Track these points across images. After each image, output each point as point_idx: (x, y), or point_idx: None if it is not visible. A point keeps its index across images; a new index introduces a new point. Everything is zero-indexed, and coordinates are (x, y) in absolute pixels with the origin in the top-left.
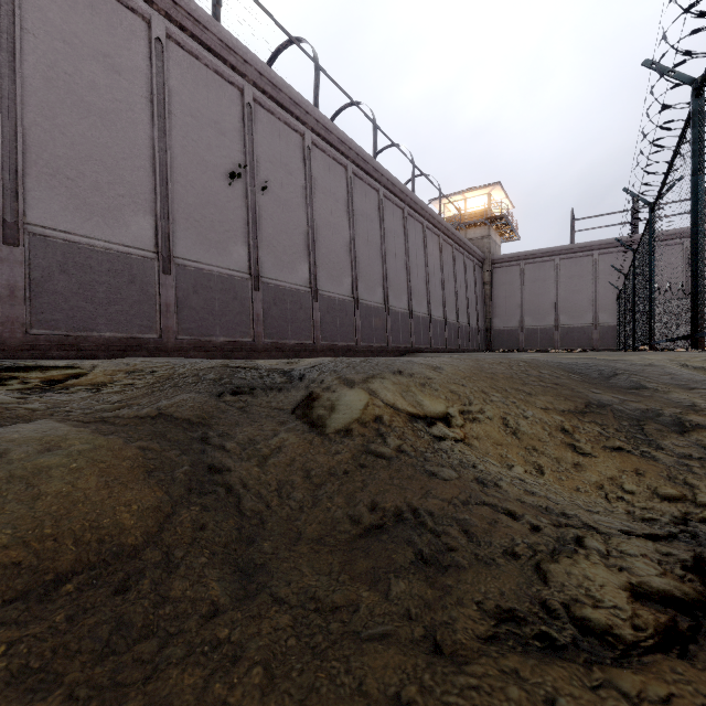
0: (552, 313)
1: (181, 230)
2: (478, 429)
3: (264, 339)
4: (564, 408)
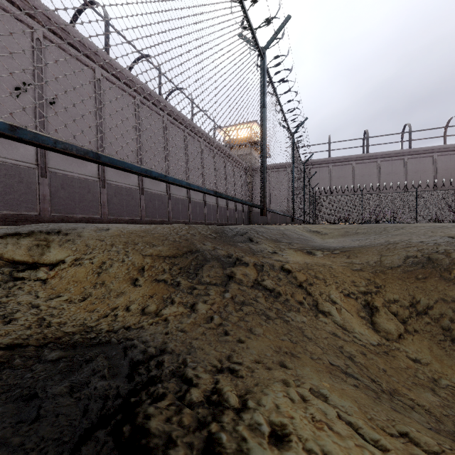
0: (285, 202)
1: None
2: (72, 271)
3: (51, 213)
4: (164, 255)
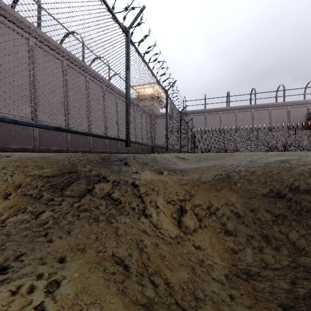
0: None
1: None
2: None
3: None
4: (45, 175)
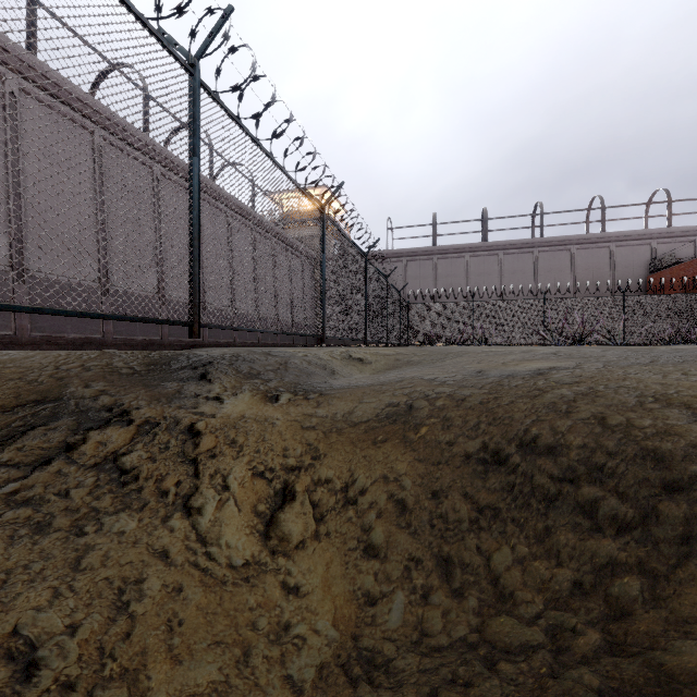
0: None
1: None
2: None
3: None
4: None
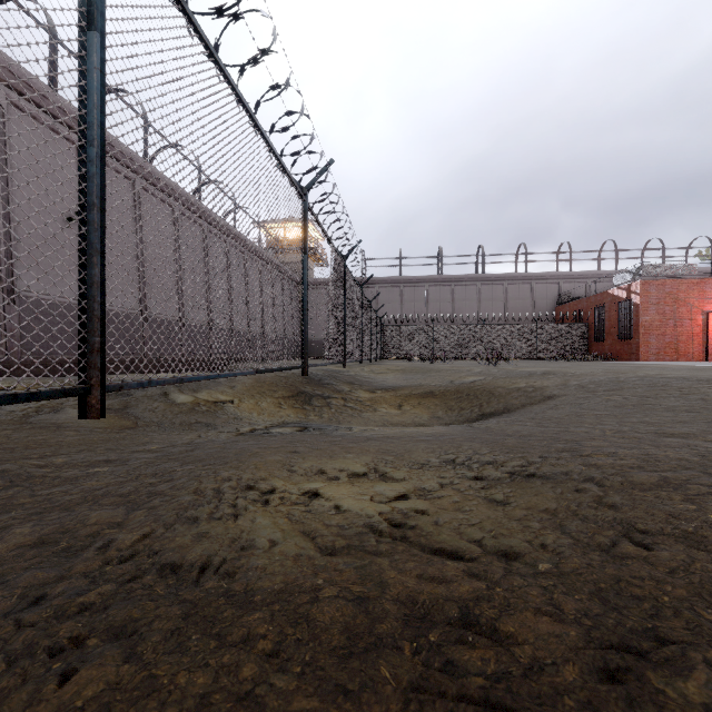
0: None
1: (22, 266)
2: (245, 405)
3: None
4: (287, 395)
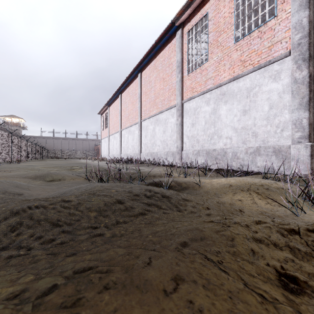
0: None
1: None
2: None
3: None
4: None
